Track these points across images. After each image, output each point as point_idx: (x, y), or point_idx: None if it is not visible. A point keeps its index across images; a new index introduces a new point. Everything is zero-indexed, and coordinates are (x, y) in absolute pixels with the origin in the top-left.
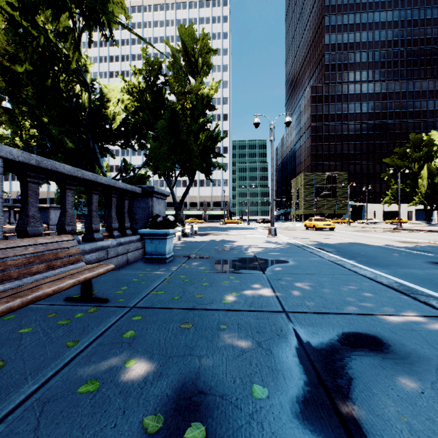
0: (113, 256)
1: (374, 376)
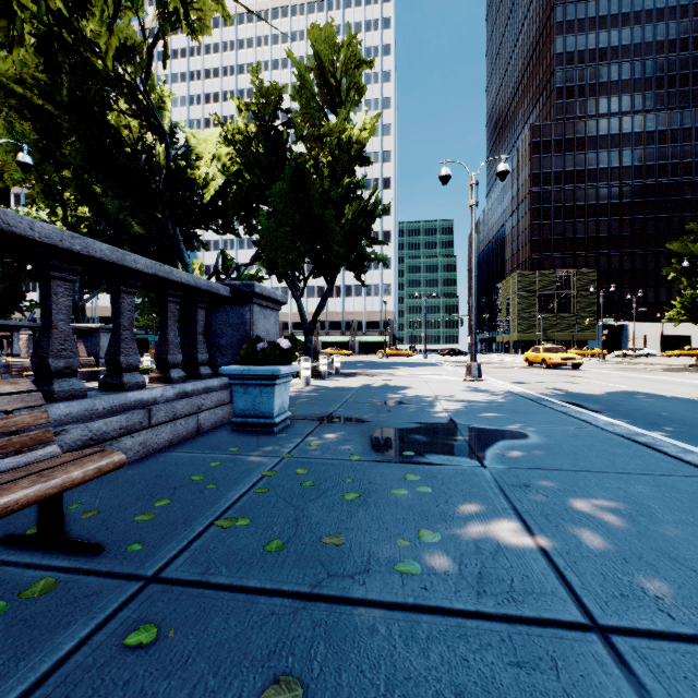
0: (165, 420)
1: None
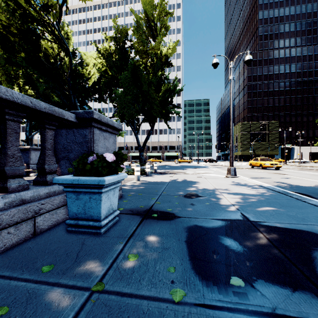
0: None
1: None
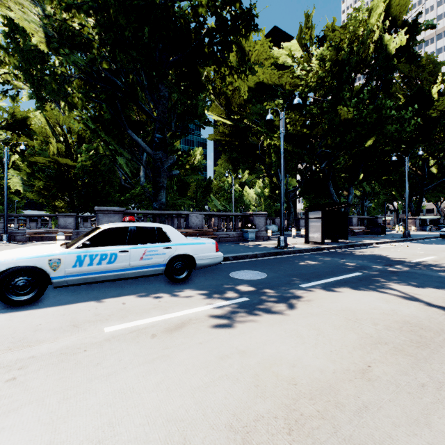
0: (434, 229)
1: None
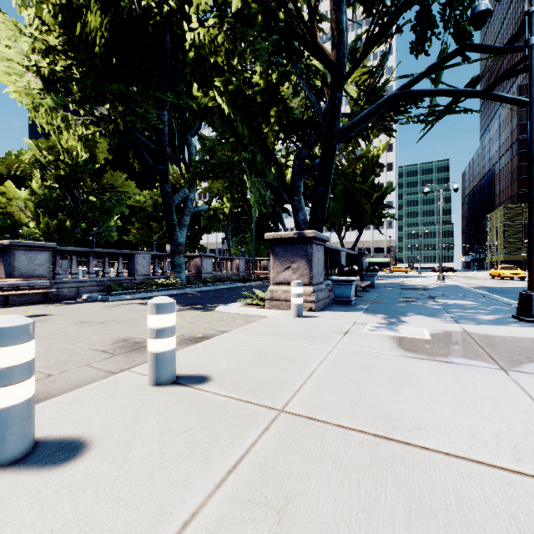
0: None
1: (443, 297)
